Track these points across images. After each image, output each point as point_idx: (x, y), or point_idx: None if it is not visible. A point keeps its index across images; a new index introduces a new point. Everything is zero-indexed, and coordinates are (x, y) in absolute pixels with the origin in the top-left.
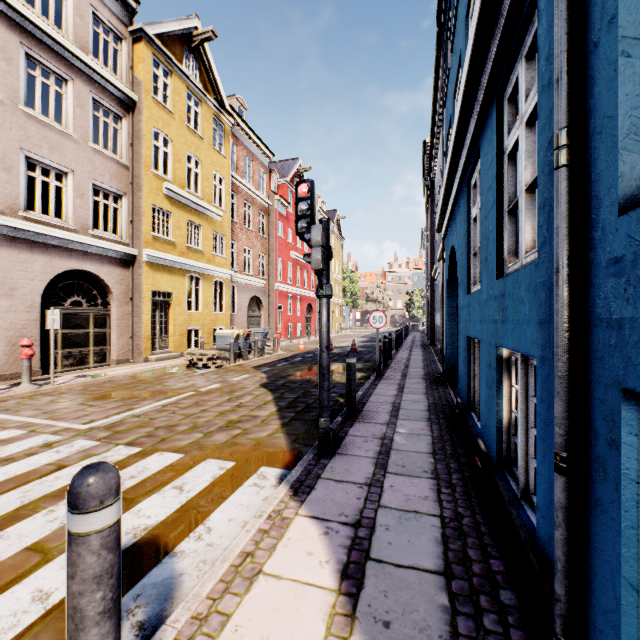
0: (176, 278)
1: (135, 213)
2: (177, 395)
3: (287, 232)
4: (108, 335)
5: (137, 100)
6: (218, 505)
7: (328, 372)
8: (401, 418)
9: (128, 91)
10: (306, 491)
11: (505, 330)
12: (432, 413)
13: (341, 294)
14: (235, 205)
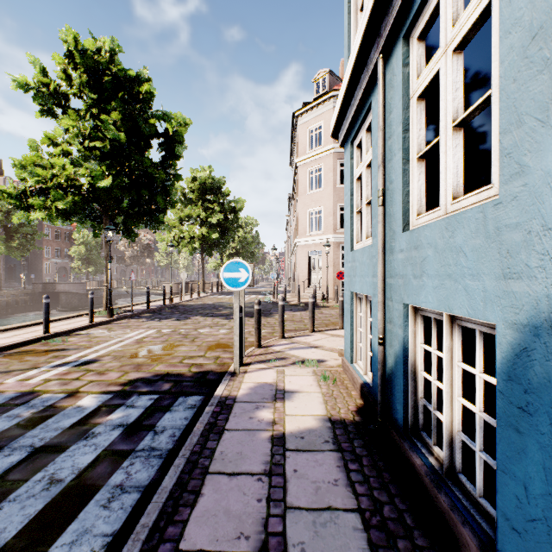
0: None
1: None
2: None
3: None
4: None
5: None
6: None
7: None
8: None
9: None
10: None
11: None
12: None
13: None
14: None
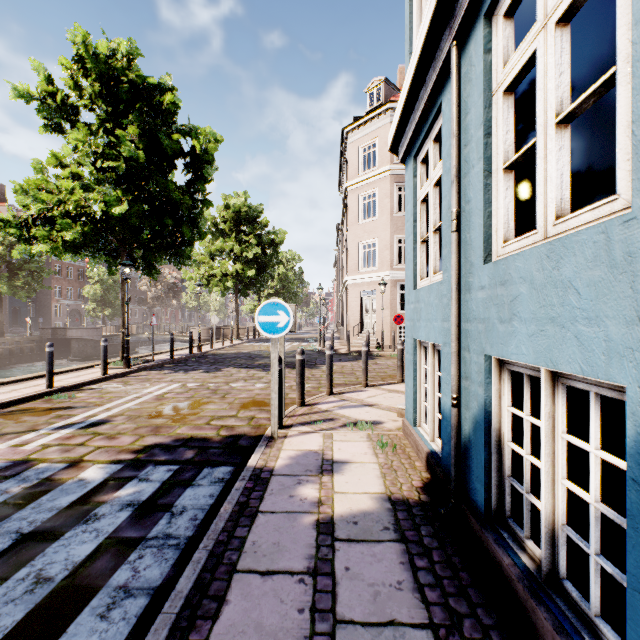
0: None
1: None
2: None
3: None
4: None
5: None
6: None
7: None
8: None
9: None
10: None
11: None
12: None
13: None
14: None
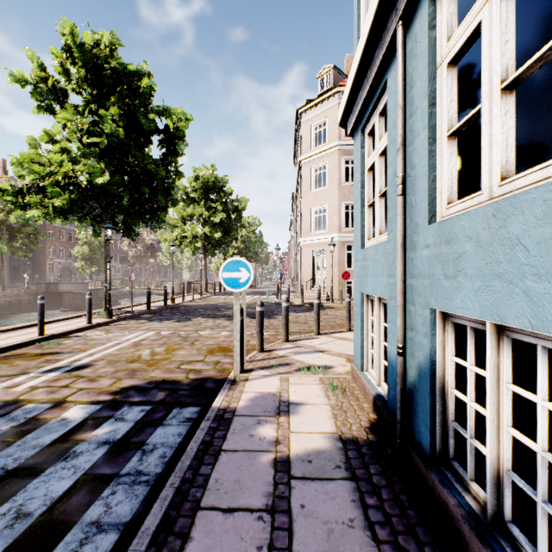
0: None
1: None
2: None
3: None
4: None
5: None
6: None
7: None
8: None
9: None
10: None
11: None
12: None
13: None
14: None
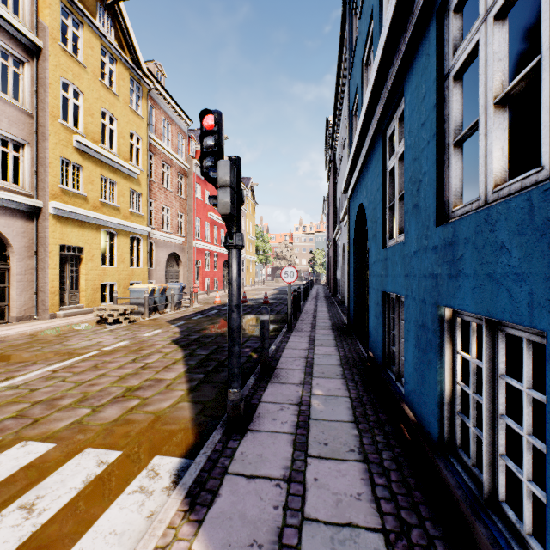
0: (88, 233)
1: (40, 164)
2: (75, 356)
3: (205, 194)
4: (7, 291)
5: (42, 46)
6: (78, 537)
7: (239, 335)
8: (316, 376)
9: (31, 35)
10: (207, 501)
11: (457, 287)
12: (345, 368)
13: (255, 252)
14: (153, 165)
